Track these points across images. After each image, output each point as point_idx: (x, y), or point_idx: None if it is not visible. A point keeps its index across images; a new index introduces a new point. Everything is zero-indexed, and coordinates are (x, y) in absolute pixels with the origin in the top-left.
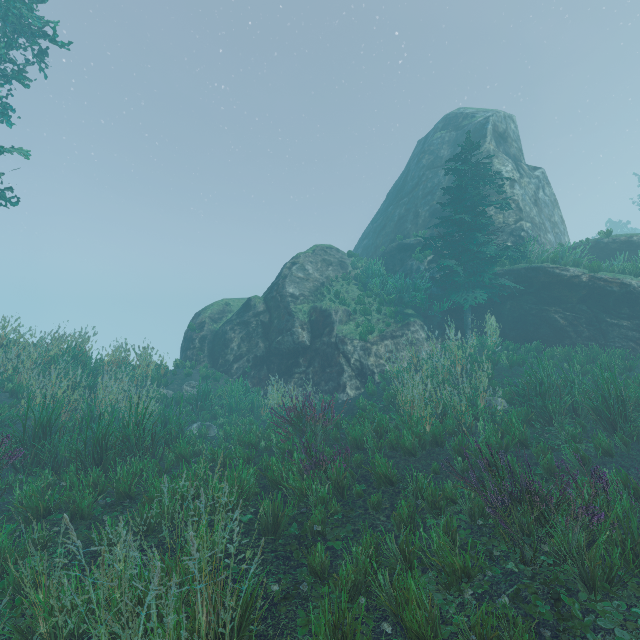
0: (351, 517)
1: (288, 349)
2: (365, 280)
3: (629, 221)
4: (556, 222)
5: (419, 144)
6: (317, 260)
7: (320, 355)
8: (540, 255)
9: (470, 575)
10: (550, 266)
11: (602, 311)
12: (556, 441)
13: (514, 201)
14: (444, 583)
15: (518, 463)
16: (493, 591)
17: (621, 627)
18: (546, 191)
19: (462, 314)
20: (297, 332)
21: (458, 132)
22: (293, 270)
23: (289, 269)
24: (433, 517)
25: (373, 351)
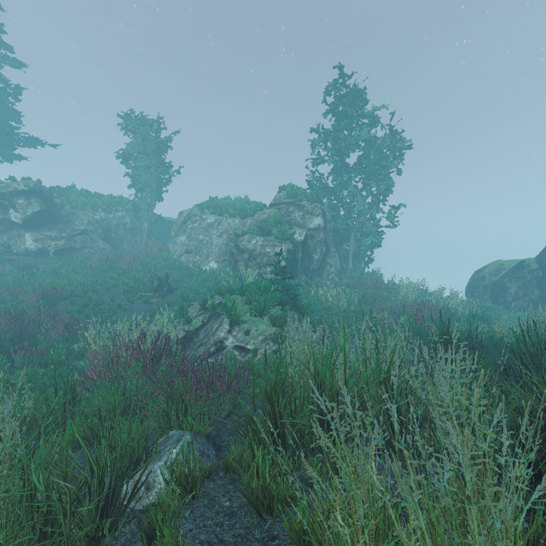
0: None
1: None
2: None
3: None
4: None
5: None
6: None
7: None
8: None
9: None
10: None
11: None
12: None
13: None
14: None
15: None
16: None
17: None
18: None
19: None
20: None
21: None
22: None
23: None
24: None
25: None
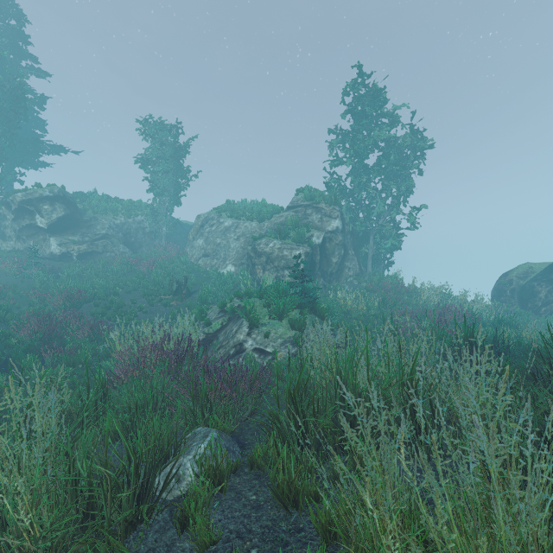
0: None
1: None
2: None
3: None
4: None
5: None
6: None
7: None
8: None
9: None
10: None
11: None
12: None
13: None
14: None
15: None
16: None
17: None
18: None
19: None
20: None
21: None
22: None
23: None
24: None
25: None
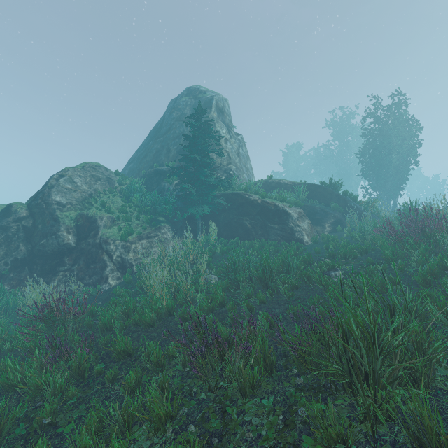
0: (88, 396)
1: (53, 250)
2: (129, 194)
3: (282, 172)
4: (248, 168)
5: (172, 102)
6: (86, 175)
7: (85, 254)
8: (239, 186)
9: (173, 416)
10: (244, 193)
11: (267, 220)
12: (241, 299)
13: (227, 151)
14: (153, 430)
15: (217, 319)
16: (188, 421)
17: (255, 416)
18: (243, 149)
19: (196, 221)
20: (62, 235)
21: (196, 100)
22: (61, 181)
23: (56, 180)
24: (157, 374)
25: (132, 248)
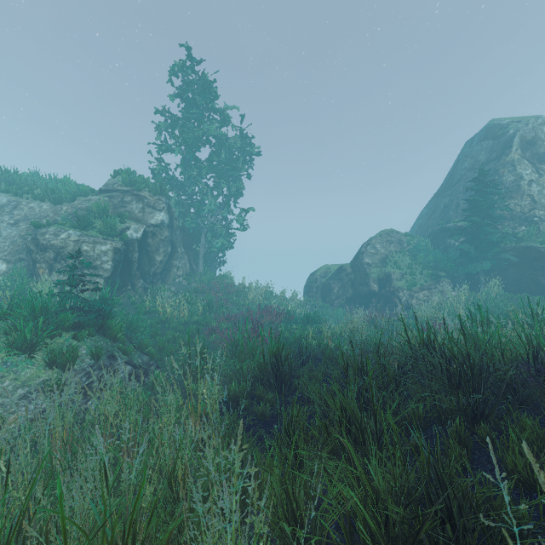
0: None
1: (365, 294)
2: (415, 253)
3: None
4: None
5: (467, 144)
6: (383, 241)
7: (384, 297)
8: (541, 237)
9: None
10: (539, 246)
11: None
12: None
13: (530, 196)
14: None
15: None
16: None
17: None
18: None
19: (475, 276)
20: (371, 285)
21: (493, 141)
22: (368, 248)
23: (365, 248)
24: None
25: (415, 296)
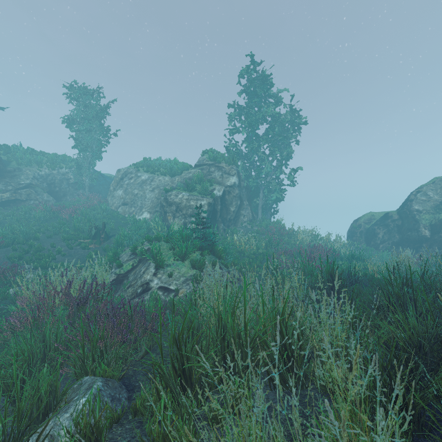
0: None
1: (414, 239)
2: None
3: None
4: None
5: None
6: (436, 188)
7: (437, 243)
8: None
9: None
10: None
11: None
12: None
13: None
14: None
15: None
16: None
17: None
18: None
19: None
20: (421, 230)
21: None
22: (417, 196)
23: (414, 195)
24: None
25: None
